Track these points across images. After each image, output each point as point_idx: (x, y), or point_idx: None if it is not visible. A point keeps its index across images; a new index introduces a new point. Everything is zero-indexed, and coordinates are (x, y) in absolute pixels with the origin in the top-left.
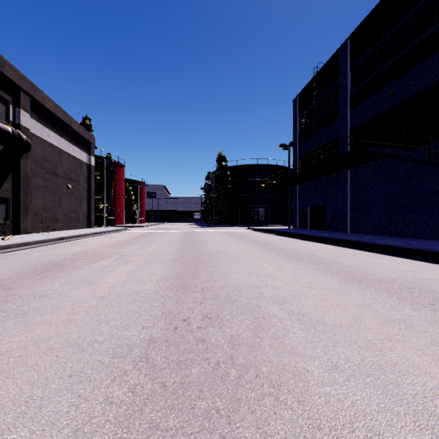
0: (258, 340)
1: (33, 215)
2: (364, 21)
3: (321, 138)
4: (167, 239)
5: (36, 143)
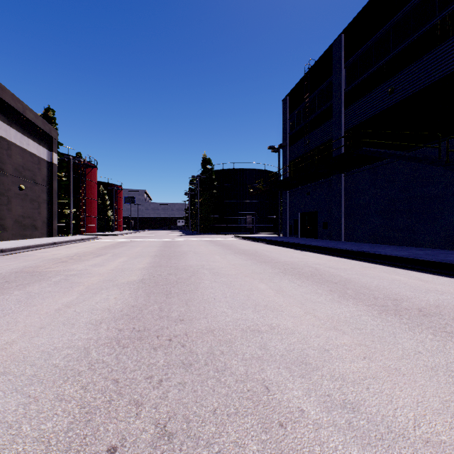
0: None
1: None
2: (360, 14)
3: (313, 140)
4: (141, 249)
5: None
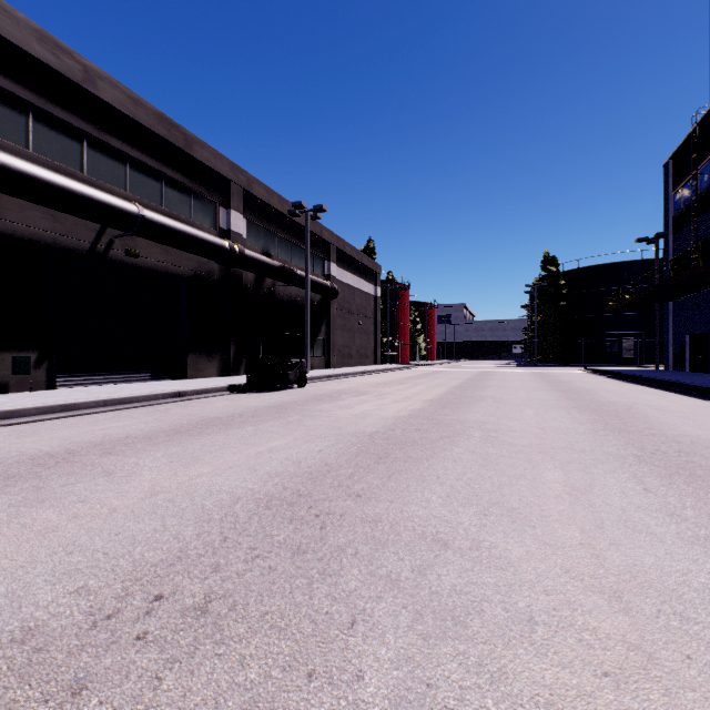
0: (470, 402)
1: (337, 351)
2: None
3: (702, 228)
4: (455, 376)
5: (338, 287)
